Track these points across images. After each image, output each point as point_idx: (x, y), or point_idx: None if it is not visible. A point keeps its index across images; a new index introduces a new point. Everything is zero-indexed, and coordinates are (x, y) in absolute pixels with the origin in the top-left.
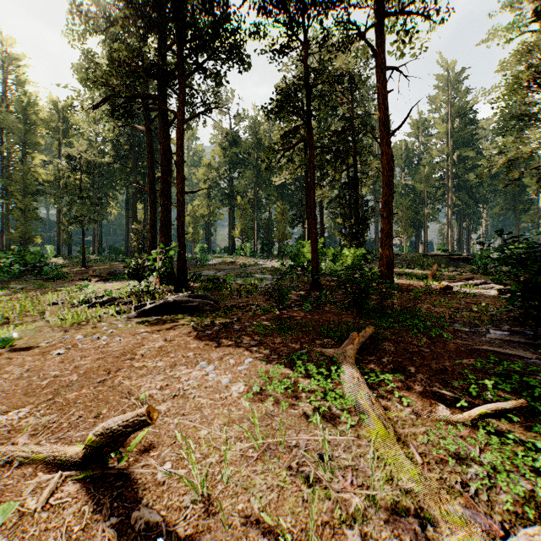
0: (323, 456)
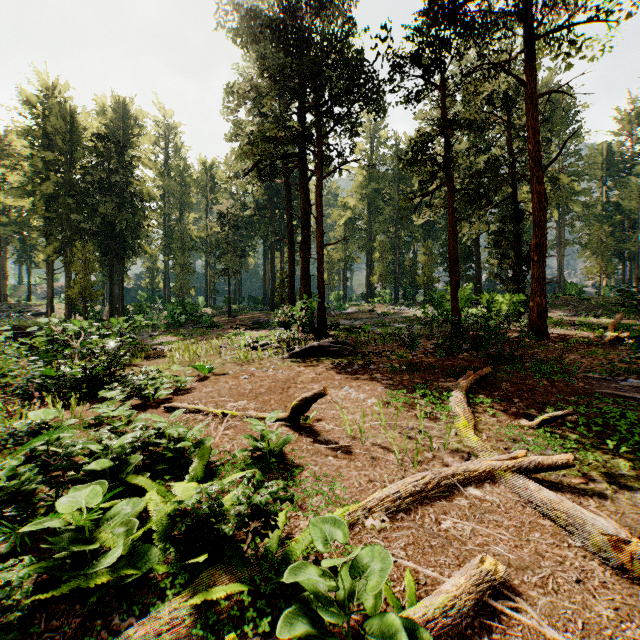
0: (421, 431)
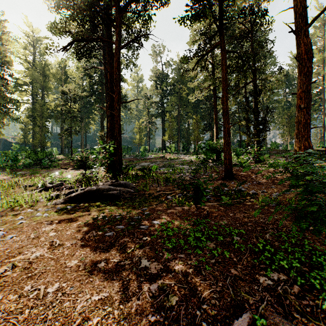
0: None
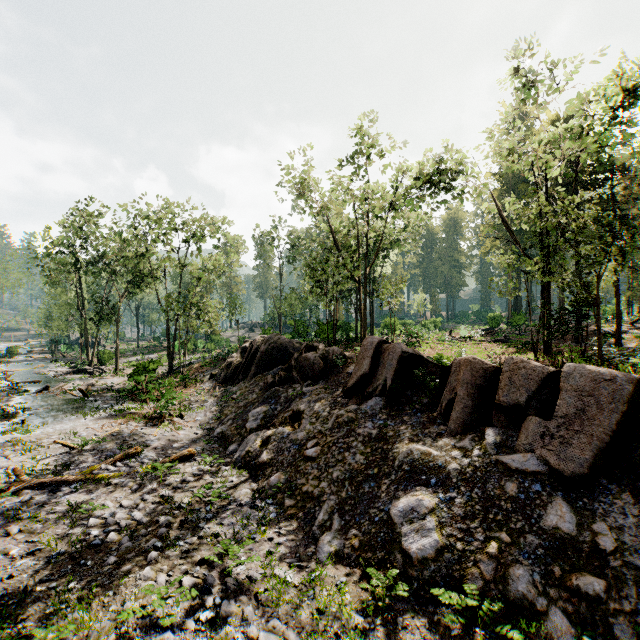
0: None
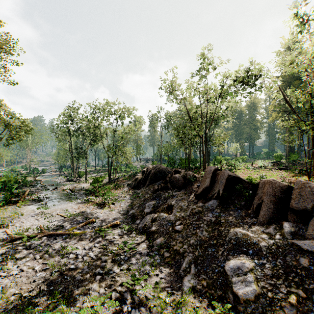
0: None
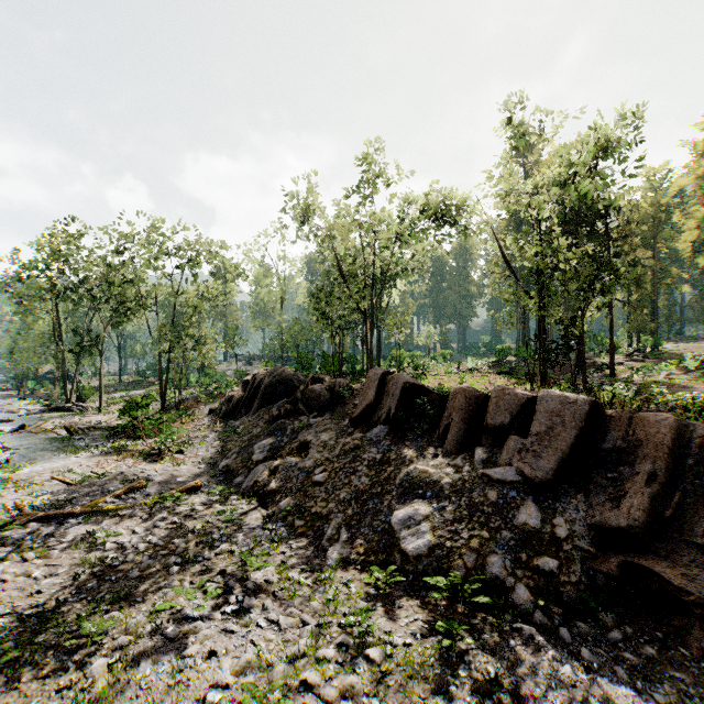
0: None
